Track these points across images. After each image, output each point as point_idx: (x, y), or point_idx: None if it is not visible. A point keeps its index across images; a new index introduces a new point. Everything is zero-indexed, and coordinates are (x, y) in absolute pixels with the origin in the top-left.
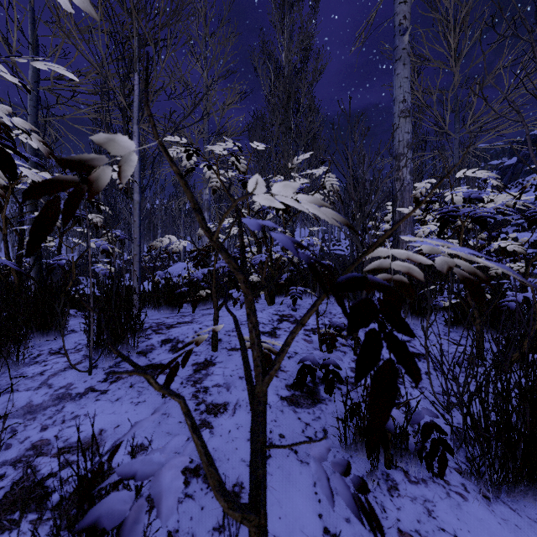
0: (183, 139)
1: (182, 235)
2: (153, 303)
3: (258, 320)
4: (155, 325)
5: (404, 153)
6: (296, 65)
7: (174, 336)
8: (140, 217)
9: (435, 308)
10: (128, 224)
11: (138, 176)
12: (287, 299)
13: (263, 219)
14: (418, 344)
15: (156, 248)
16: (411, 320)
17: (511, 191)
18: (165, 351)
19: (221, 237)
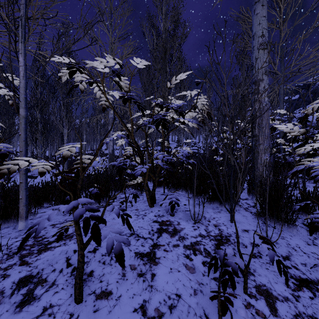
0: (71, 60)
1: (98, 140)
2: (56, 200)
3: (139, 233)
4: (31, 243)
5: (263, 79)
6: (170, 32)
7: (39, 268)
8: (26, 131)
9: (316, 226)
10: (61, 133)
11: (23, 92)
12: (166, 203)
13: (145, 132)
14: (298, 262)
15: (11, 171)
16: (279, 227)
17: (296, 115)
18: (12, 306)
19: (91, 157)
